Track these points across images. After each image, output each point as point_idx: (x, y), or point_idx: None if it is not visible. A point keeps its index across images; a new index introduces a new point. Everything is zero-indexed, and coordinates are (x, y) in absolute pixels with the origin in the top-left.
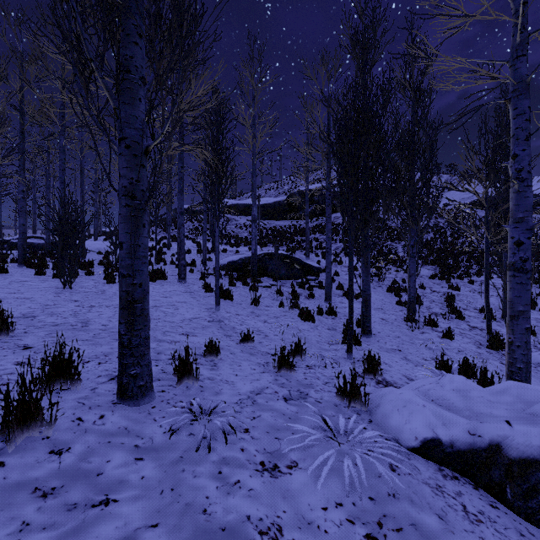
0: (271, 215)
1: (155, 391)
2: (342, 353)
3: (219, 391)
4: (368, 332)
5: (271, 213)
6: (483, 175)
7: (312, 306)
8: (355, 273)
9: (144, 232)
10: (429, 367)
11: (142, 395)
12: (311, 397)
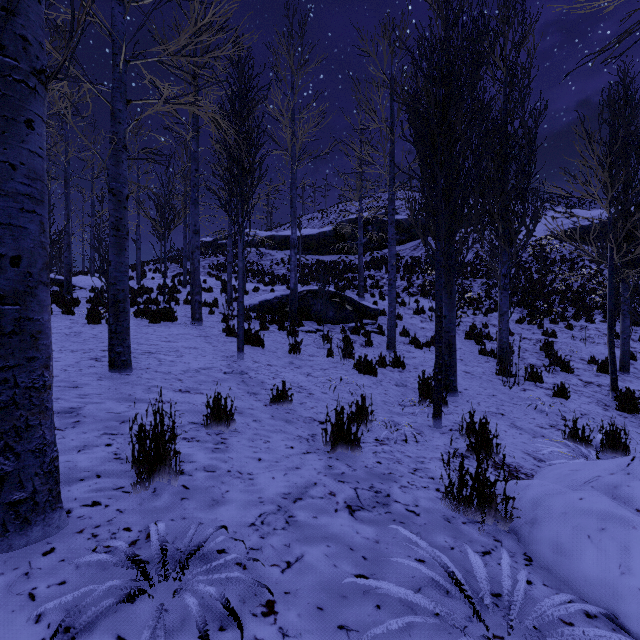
0: (314, 249)
1: (75, 506)
2: (424, 418)
3: (221, 496)
4: (452, 389)
5: (314, 247)
6: (607, 174)
7: (371, 356)
8: (422, 317)
9: (30, 139)
10: (553, 438)
11: (19, 523)
12: (397, 502)
